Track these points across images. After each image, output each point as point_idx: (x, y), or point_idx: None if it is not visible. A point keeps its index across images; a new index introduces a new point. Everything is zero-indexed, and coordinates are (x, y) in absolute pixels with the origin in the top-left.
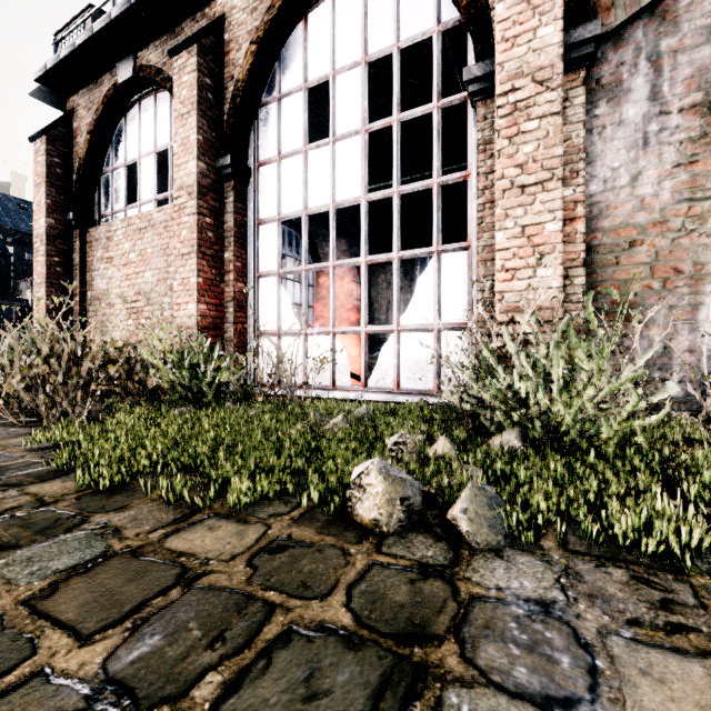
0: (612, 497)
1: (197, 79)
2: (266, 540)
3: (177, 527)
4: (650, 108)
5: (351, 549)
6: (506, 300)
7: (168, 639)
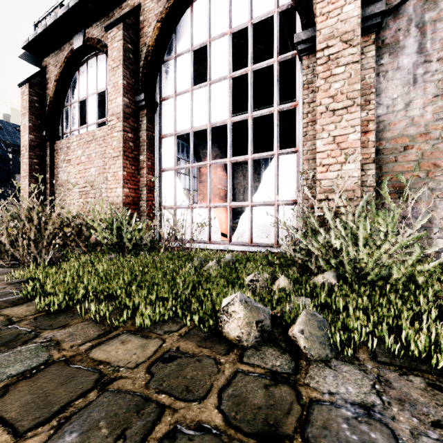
0: (404, 320)
1: (122, 45)
2: (161, 351)
3: (99, 341)
4: (418, 58)
5: (221, 359)
6: (322, 185)
7: (82, 436)
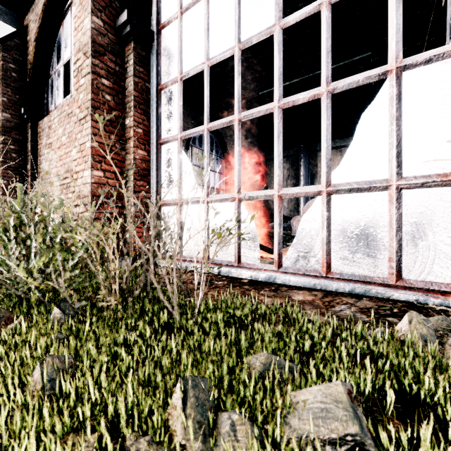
0: None
1: None
2: None
3: None
4: None
5: None
6: None
7: None
